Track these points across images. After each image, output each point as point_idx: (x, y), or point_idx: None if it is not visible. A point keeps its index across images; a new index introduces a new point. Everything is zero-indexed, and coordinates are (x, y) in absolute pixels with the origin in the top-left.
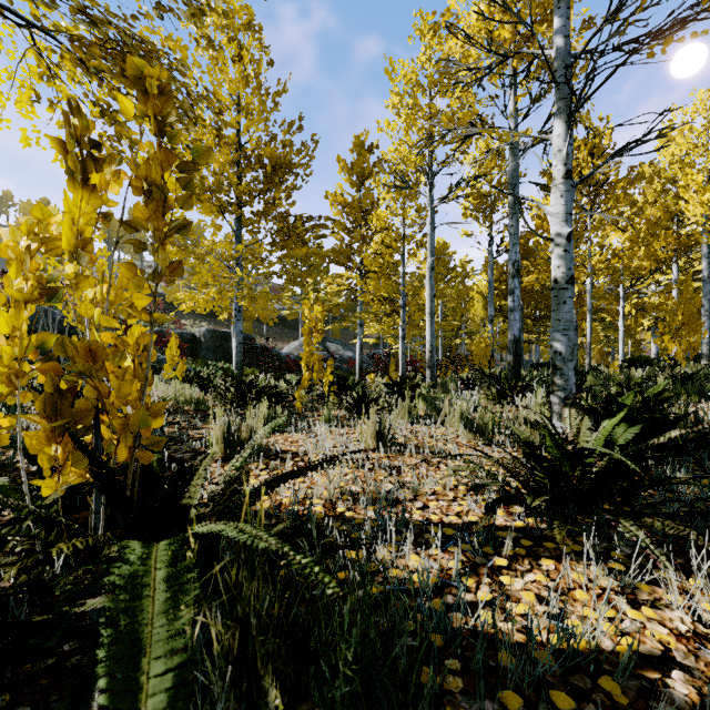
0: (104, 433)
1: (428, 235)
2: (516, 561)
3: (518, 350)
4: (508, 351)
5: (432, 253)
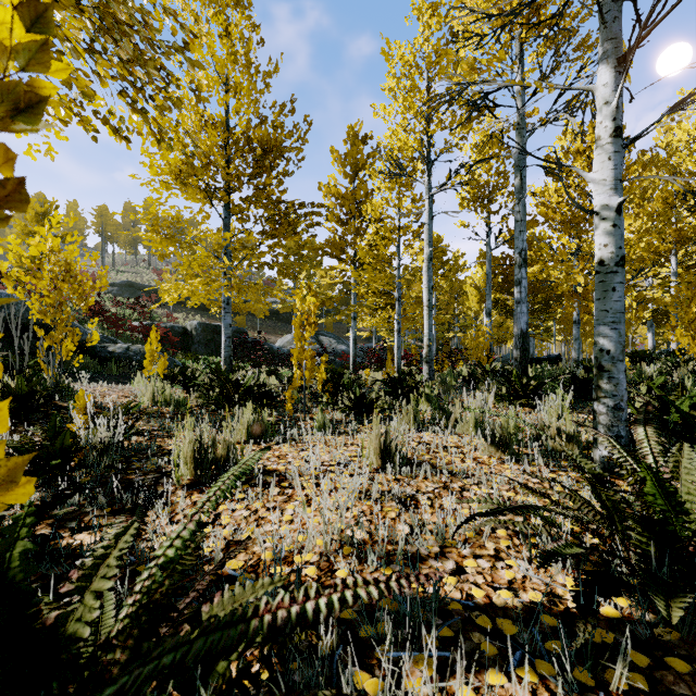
0: None
1: (426, 224)
2: None
3: (525, 344)
4: (514, 345)
5: (430, 243)
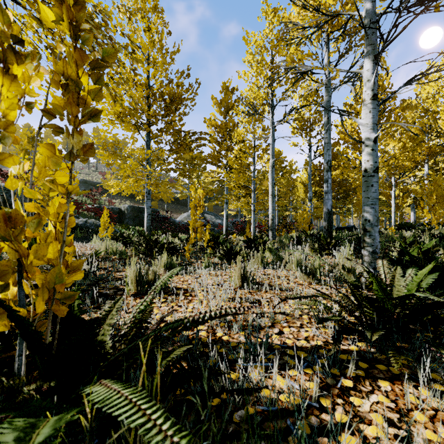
0: (25, 288)
1: (271, 145)
2: (359, 382)
3: (330, 218)
4: (324, 219)
5: (273, 156)
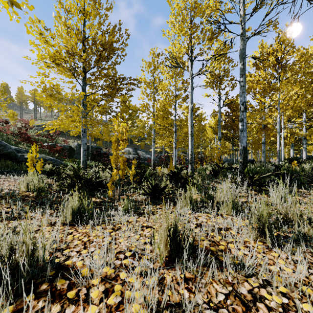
0: None
1: (190, 92)
2: None
3: (246, 154)
4: (239, 154)
5: (192, 102)
